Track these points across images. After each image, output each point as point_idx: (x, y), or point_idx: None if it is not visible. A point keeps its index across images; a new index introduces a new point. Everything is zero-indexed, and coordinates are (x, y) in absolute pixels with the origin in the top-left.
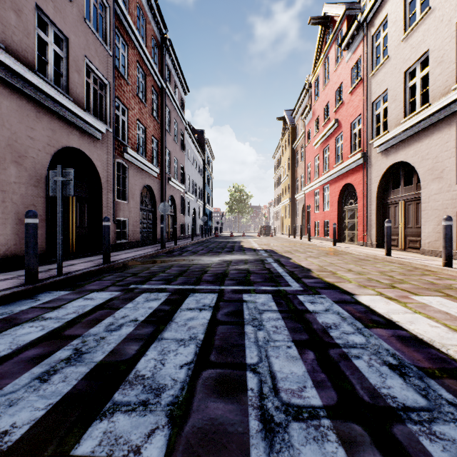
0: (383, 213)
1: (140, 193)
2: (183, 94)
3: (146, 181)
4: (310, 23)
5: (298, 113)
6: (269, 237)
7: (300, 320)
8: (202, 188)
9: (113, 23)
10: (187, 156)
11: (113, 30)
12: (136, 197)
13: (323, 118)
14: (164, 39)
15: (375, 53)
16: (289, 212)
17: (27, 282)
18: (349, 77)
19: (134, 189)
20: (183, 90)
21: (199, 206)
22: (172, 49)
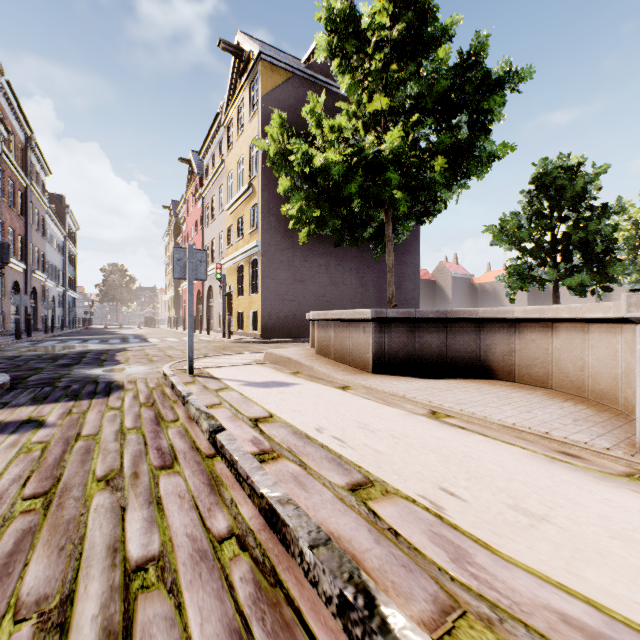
0: (210, 311)
1: (11, 290)
2: (44, 177)
3: (15, 277)
4: (180, 160)
5: (182, 212)
6: (151, 328)
7: (125, 340)
8: (63, 270)
9: (2, 169)
10: (46, 238)
11: (2, 174)
12: (9, 293)
13: (191, 234)
14: (29, 140)
15: (207, 217)
16: (174, 304)
17: (17, 339)
18: (200, 220)
19: (8, 287)
20: (44, 172)
21: (59, 293)
22: (37, 147)
